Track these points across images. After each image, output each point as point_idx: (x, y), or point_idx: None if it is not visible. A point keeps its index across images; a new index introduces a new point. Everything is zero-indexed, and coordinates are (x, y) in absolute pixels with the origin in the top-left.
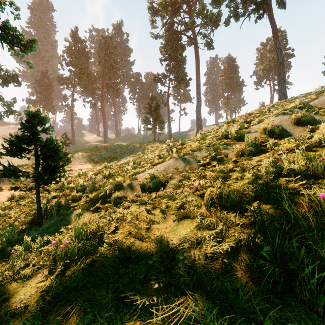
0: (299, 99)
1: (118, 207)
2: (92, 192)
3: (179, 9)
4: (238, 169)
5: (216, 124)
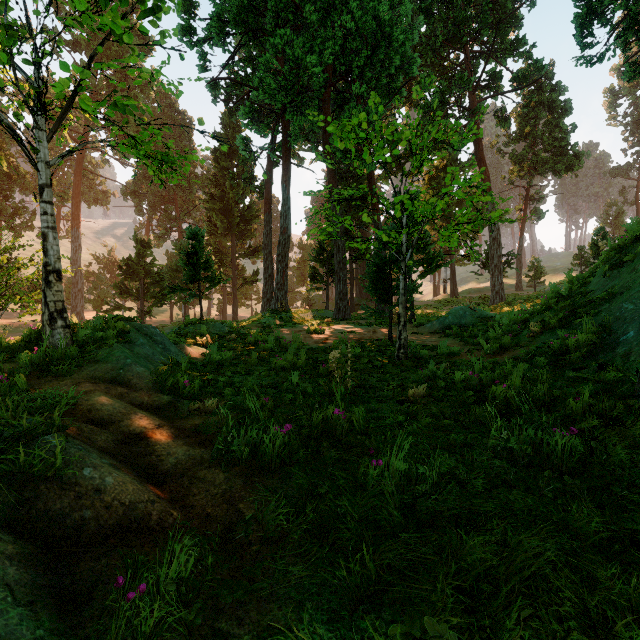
0: None
1: None
2: None
3: None
4: None
5: None
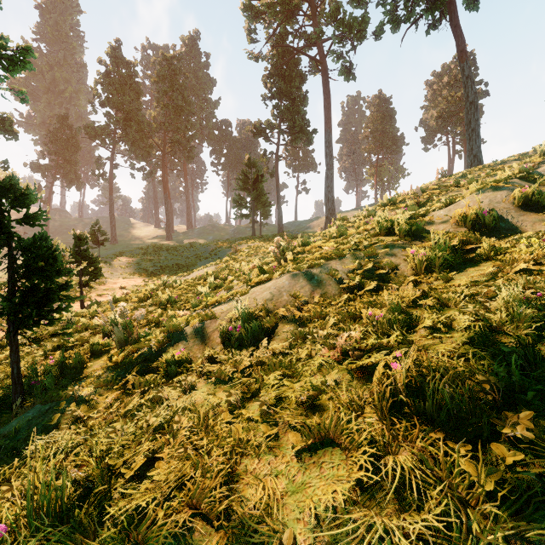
0: (508, 164)
1: (170, 383)
2: (124, 343)
3: (296, 10)
4: (430, 303)
5: (357, 209)
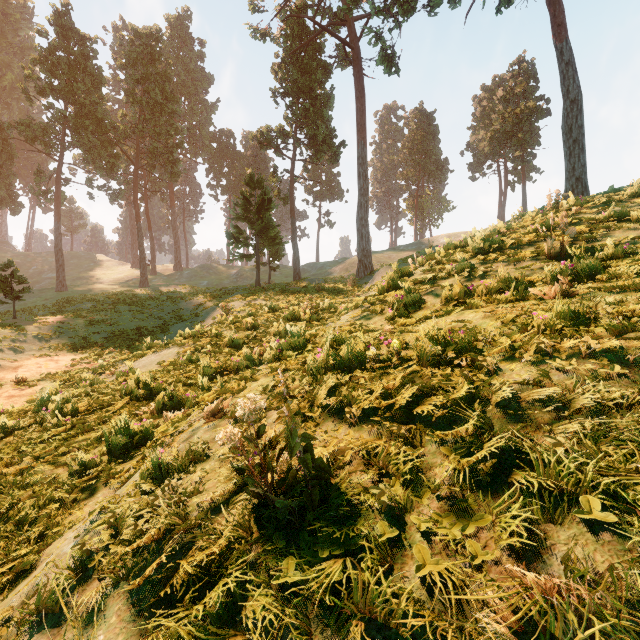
0: None
1: None
2: None
3: None
4: None
5: (395, 249)
